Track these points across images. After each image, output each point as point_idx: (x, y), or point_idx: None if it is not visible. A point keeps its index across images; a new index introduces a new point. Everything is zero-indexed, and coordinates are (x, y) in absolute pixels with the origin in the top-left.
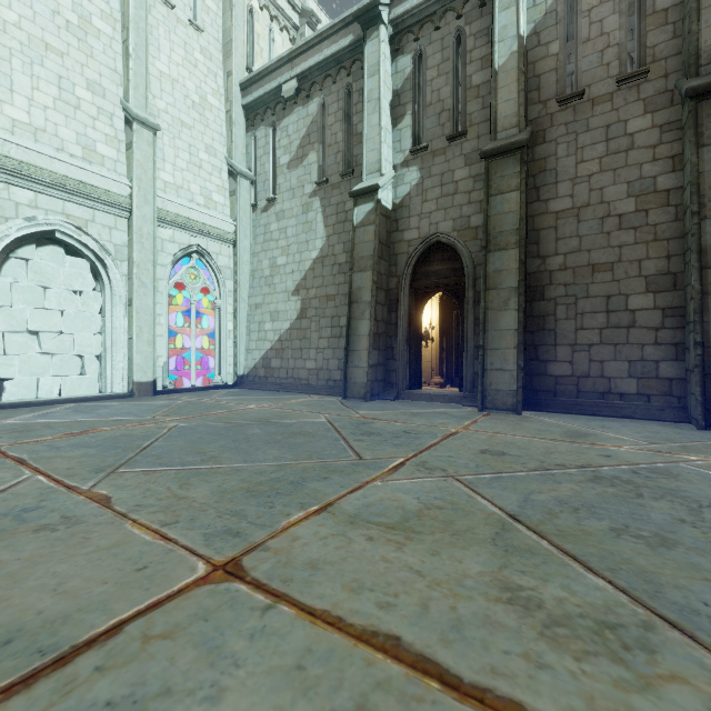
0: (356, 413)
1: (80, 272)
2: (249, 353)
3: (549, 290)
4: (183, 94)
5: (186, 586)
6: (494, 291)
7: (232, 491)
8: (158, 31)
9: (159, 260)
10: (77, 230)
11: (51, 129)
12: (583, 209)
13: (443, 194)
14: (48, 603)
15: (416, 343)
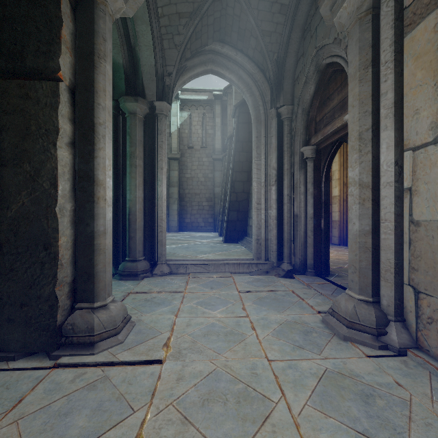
0: None
1: None
2: None
3: (185, 199)
4: None
5: None
6: (171, 198)
7: None
8: None
9: None
10: None
11: None
12: (193, 178)
13: None
14: None
15: None
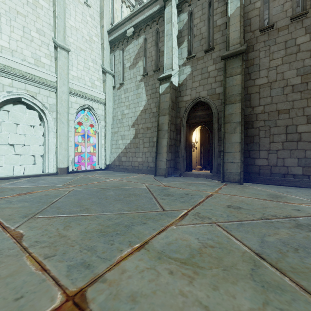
0: (160, 183)
1: (33, 117)
2: (111, 154)
3: (255, 123)
4: (81, 36)
5: None
6: (229, 124)
7: (92, 232)
8: (70, 6)
9: (70, 111)
10: (31, 97)
11: (19, 50)
12: (273, 83)
13: (202, 78)
14: None
15: (189, 149)
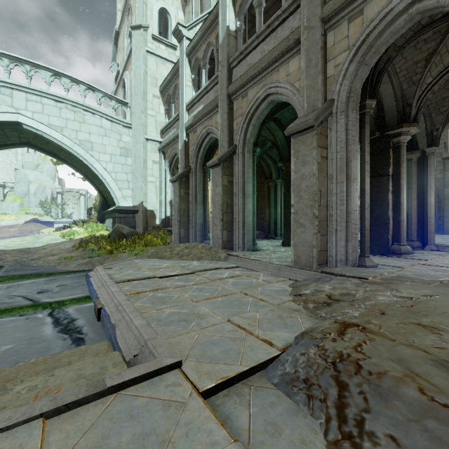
0: None
1: None
2: None
3: None
4: None
5: None
6: (447, 200)
7: None
8: None
9: None
10: None
11: None
12: None
13: None
14: None
15: None
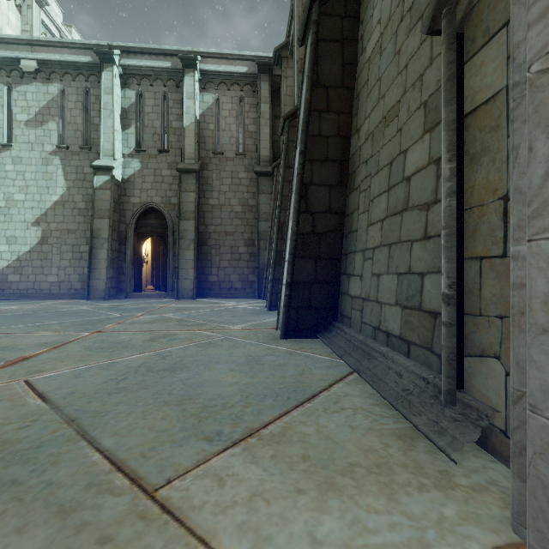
0: (104, 305)
1: None
2: None
3: (209, 241)
4: None
5: (88, 335)
6: (183, 240)
7: (71, 325)
8: None
9: None
10: None
11: None
12: (223, 206)
13: (156, 181)
14: (44, 341)
15: (138, 265)
